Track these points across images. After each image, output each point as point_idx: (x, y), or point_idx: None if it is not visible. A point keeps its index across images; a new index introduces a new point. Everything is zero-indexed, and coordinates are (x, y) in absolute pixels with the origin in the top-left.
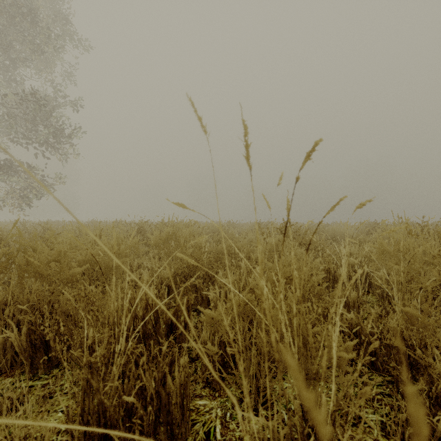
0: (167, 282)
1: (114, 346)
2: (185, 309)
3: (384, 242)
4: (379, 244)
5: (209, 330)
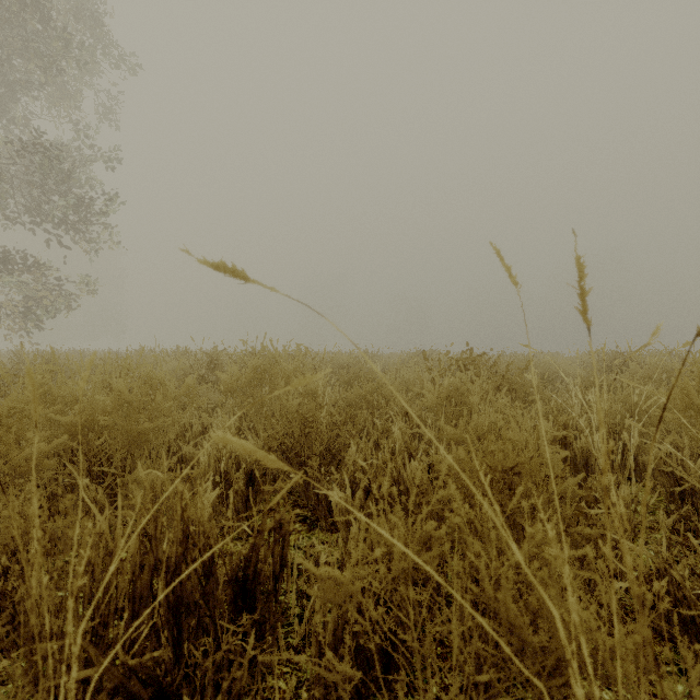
0: (250, 465)
1: (65, 677)
2: (274, 543)
3: (691, 388)
4: (681, 391)
5: (329, 618)
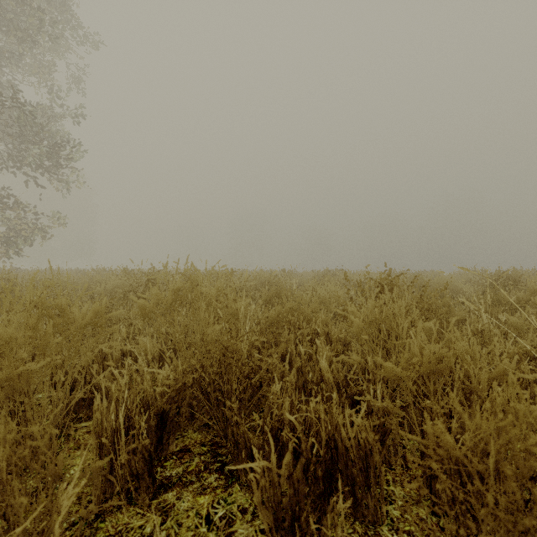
0: (161, 404)
1: None
2: None
3: None
4: None
5: None
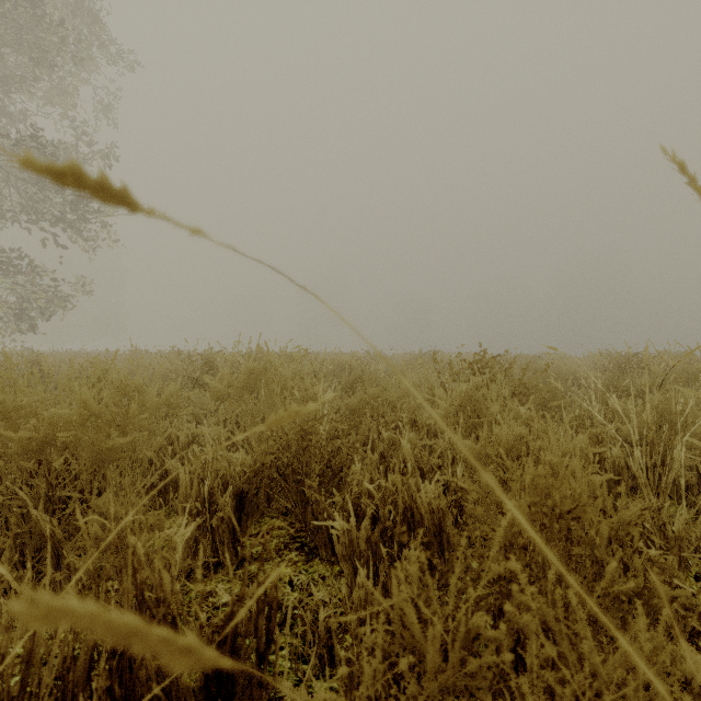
0: (240, 484)
1: None
2: (256, 613)
3: None
4: None
5: None
